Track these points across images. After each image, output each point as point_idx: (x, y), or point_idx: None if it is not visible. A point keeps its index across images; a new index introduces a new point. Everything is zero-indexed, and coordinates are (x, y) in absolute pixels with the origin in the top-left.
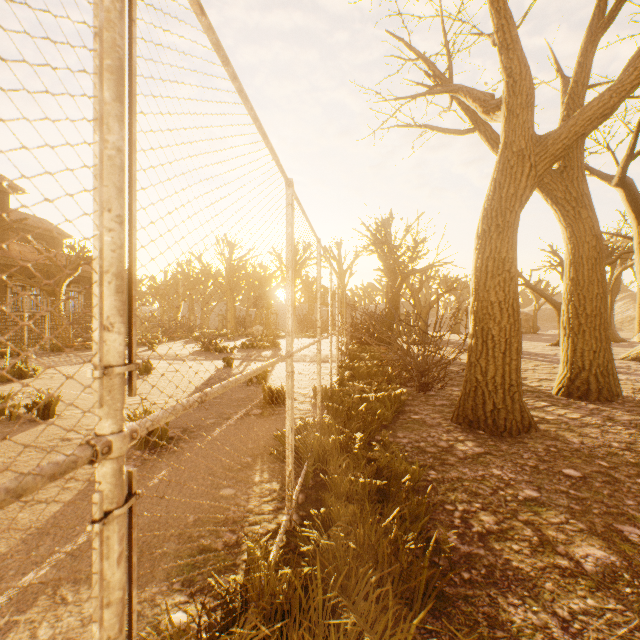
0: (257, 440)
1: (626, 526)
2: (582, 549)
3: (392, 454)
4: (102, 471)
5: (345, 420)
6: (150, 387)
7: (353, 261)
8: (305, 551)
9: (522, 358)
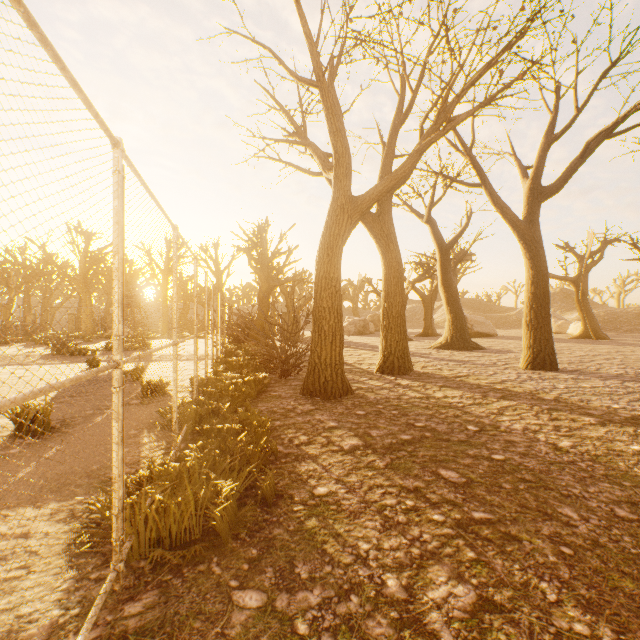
0: (141, 420)
1: (374, 431)
2: (347, 442)
3: (250, 412)
4: (117, 373)
5: (218, 398)
6: (1, 392)
7: (231, 262)
8: (188, 459)
9: (367, 350)
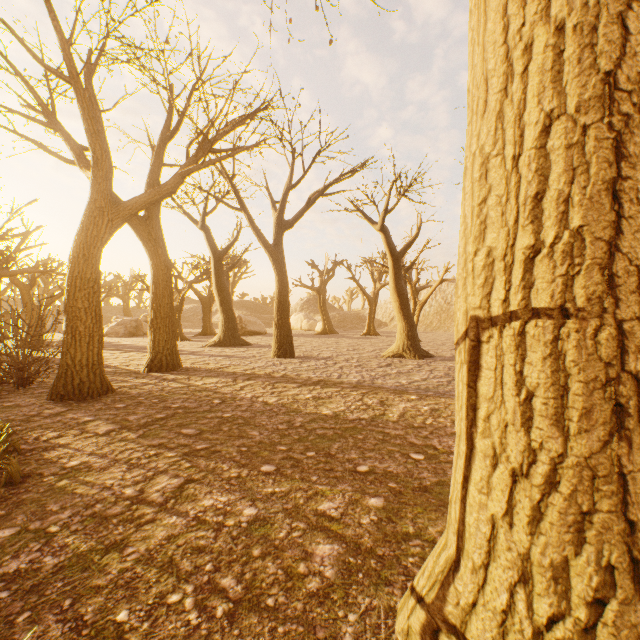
0: None
1: (132, 416)
2: (104, 428)
3: None
4: None
5: None
6: None
7: None
8: None
9: (138, 352)
